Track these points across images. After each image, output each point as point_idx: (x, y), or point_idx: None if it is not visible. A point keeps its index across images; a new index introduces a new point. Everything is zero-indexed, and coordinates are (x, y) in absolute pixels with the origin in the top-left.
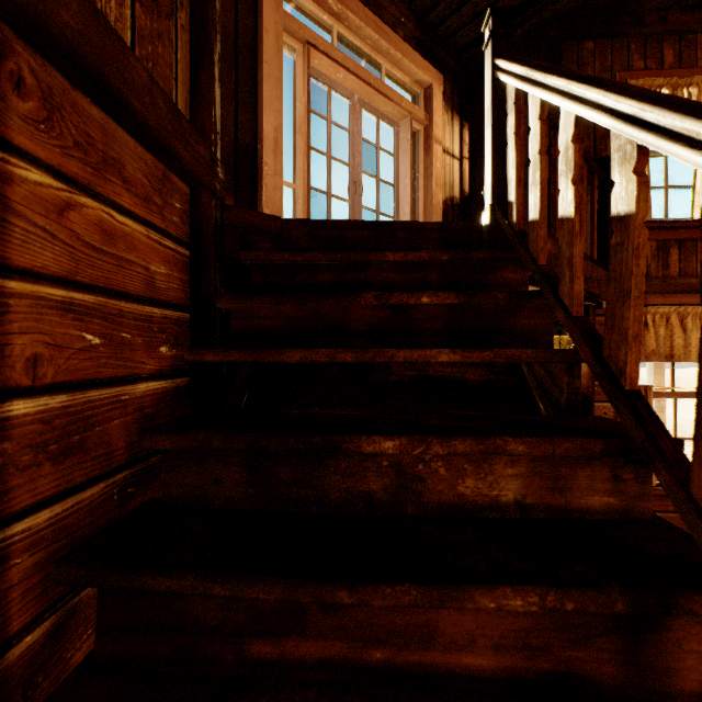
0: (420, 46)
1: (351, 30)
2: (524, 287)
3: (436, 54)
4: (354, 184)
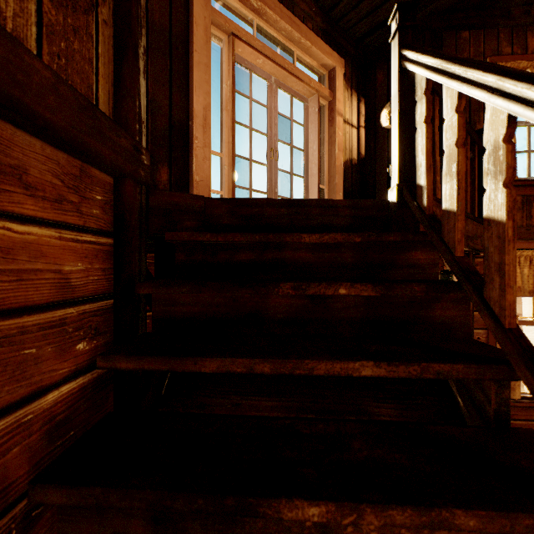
0: (325, 36)
1: (269, 23)
2: (434, 268)
3: (338, 42)
4: (271, 151)
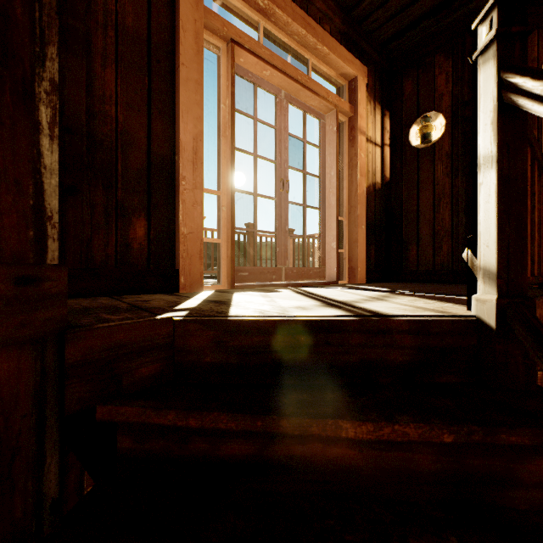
0: (345, 40)
1: (278, 25)
2: None
3: (360, 47)
4: (281, 181)
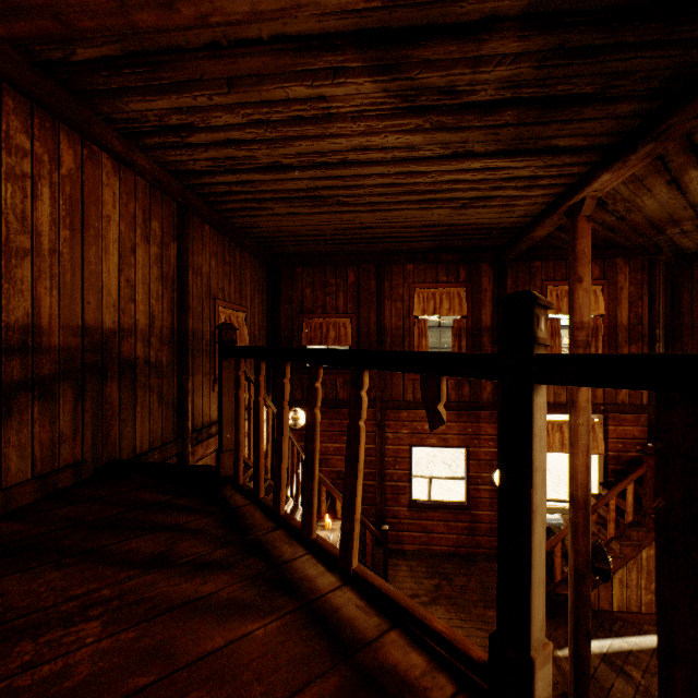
0: None
1: None
2: None
3: None
4: None
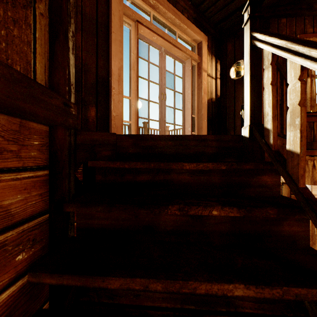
0: (196, 22)
1: (160, 14)
2: (277, 187)
3: (203, 25)
4: (162, 94)
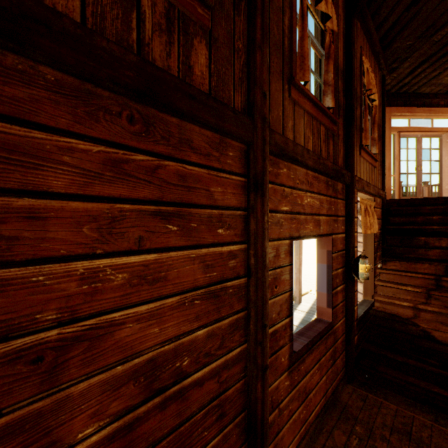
0: None
1: (416, 116)
2: None
3: None
4: (418, 167)
